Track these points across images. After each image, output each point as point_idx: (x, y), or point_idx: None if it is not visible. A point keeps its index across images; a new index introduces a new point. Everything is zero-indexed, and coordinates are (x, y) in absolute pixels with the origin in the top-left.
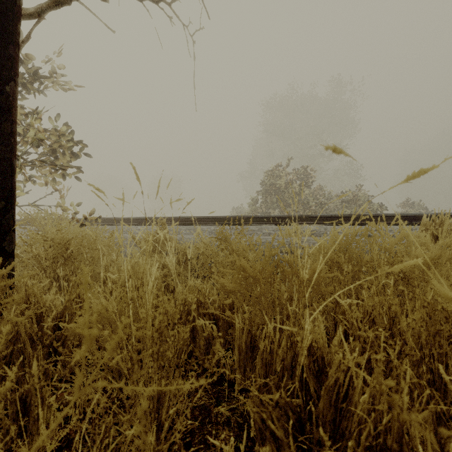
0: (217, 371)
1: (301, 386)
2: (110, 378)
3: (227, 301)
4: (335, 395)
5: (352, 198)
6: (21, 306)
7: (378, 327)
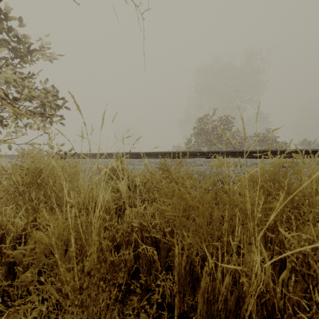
0: (159, 292)
1: None
2: None
3: (168, 230)
4: None
5: (263, 138)
6: None
7: None
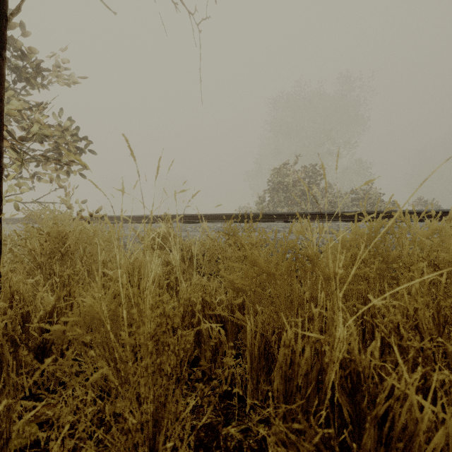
0: (226, 382)
1: (330, 407)
2: (93, 396)
3: (238, 301)
4: (386, 429)
5: (363, 196)
6: (3, 305)
7: (425, 334)
